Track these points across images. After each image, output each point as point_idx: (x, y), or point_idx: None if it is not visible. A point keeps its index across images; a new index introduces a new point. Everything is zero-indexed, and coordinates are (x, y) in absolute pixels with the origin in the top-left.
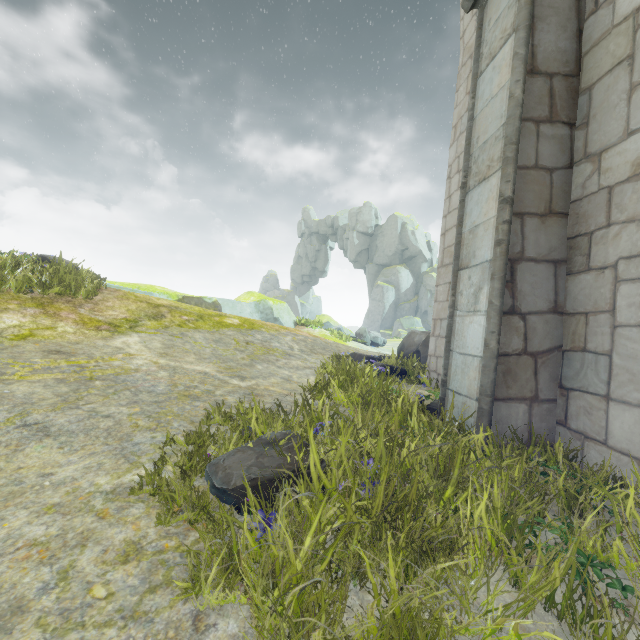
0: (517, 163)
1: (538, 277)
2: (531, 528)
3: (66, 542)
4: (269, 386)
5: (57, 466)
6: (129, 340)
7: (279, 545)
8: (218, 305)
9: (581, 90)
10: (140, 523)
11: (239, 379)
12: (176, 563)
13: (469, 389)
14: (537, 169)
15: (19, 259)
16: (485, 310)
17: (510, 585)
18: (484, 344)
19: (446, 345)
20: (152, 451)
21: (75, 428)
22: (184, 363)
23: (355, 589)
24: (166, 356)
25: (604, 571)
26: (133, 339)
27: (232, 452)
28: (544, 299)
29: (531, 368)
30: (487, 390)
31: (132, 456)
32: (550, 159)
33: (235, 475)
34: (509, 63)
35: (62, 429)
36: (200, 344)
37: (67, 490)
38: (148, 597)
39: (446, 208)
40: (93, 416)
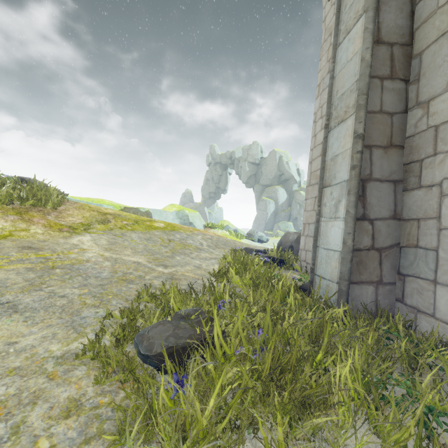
0: (367, 109)
1: (382, 193)
2: (384, 385)
3: (21, 400)
4: (185, 272)
5: (21, 336)
6: (83, 239)
7: (189, 405)
8: (149, 213)
9: (413, 55)
10: (81, 383)
11: (163, 267)
12: (108, 417)
13: (331, 275)
14: (381, 113)
15: (4, 180)
16: (343, 217)
17: (369, 431)
18: (343, 242)
19: (314, 242)
20: (95, 323)
21: (37, 306)
22: (123, 255)
23: (249, 436)
24: (110, 250)
25: (440, 417)
26: (86, 238)
27: (155, 325)
28: (386, 209)
29: (377, 259)
30: (345, 276)
31: (79, 327)
32: (391, 106)
33: (156, 344)
34: (361, 35)
35: (27, 306)
36: (135, 241)
37: (26, 356)
38: (83, 447)
39: (312, 144)
40: (52, 296)
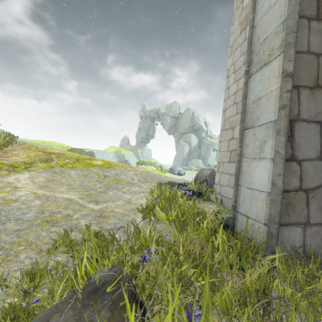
0: (296, 48)
1: (309, 133)
2: None
3: None
4: (115, 208)
5: None
6: (20, 177)
7: None
8: (92, 153)
9: None
10: None
11: (94, 203)
12: None
13: (257, 215)
14: (309, 53)
15: None
16: (270, 157)
17: None
18: (272, 183)
19: (235, 181)
20: None
21: None
22: (57, 192)
23: None
24: (45, 188)
25: None
26: (24, 176)
27: (48, 314)
28: (313, 149)
29: (304, 200)
30: (275, 219)
31: None
32: (317, 47)
33: None
34: None
35: None
36: (73, 178)
37: None
38: None
39: (226, 95)
40: None
